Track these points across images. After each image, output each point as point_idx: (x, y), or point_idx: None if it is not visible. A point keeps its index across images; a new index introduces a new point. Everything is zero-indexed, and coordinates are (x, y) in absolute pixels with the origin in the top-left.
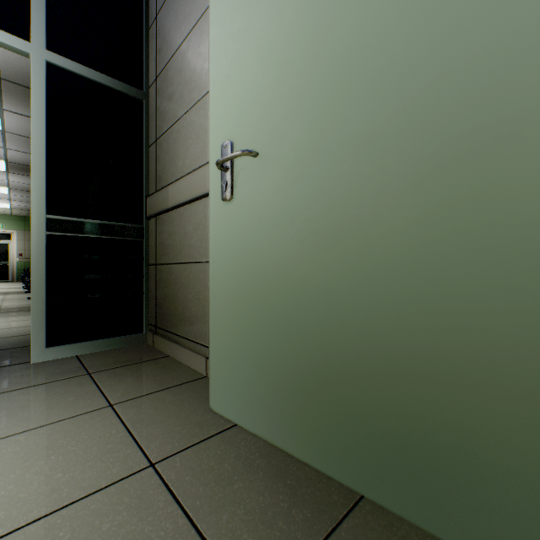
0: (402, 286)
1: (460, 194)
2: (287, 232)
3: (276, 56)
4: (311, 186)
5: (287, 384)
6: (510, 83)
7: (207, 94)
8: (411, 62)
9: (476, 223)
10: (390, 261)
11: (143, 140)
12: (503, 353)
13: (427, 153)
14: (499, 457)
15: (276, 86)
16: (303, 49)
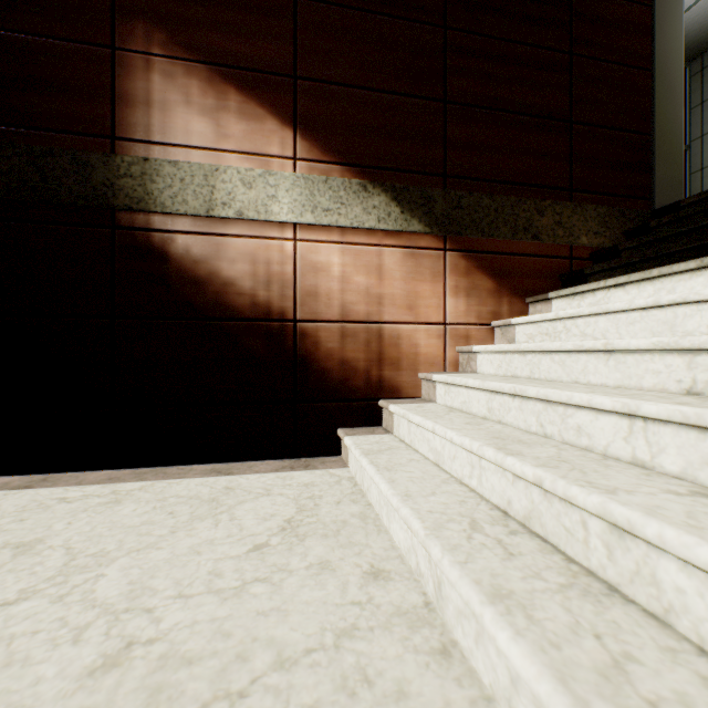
0: None
1: None
2: None
3: None
4: None
5: None
6: None
7: None
8: None
9: None
10: None
11: (685, 172)
12: None
13: None
14: None
15: None
16: None
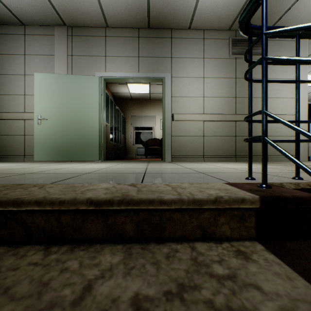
0: (68, 138)
1: (73, 130)
2: (53, 131)
3: (51, 106)
4: (57, 126)
5: (53, 151)
6: (76, 122)
7: (24, 95)
8: (69, 116)
9: (74, 132)
10: (67, 135)
11: None
12: (76, 143)
13: (70, 126)
14: (76, 151)
15: (51, 110)
16: (55, 108)
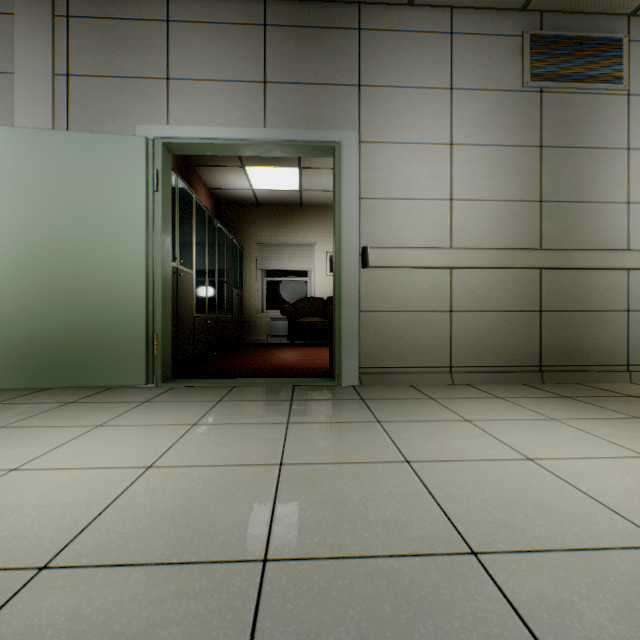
0: (51, 320)
1: (67, 296)
2: (3, 300)
3: None
4: (16, 284)
5: (3, 361)
6: (77, 272)
7: None
8: (54, 256)
9: (70, 304)
10: (48, 312)
11: None
12: (76, 335)
13: (58, 283)
14: (75, 360)
15: None
16: (12, 230)
